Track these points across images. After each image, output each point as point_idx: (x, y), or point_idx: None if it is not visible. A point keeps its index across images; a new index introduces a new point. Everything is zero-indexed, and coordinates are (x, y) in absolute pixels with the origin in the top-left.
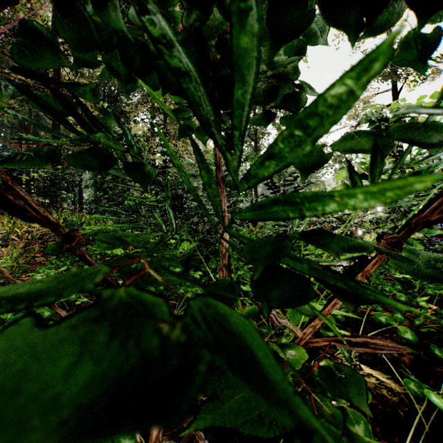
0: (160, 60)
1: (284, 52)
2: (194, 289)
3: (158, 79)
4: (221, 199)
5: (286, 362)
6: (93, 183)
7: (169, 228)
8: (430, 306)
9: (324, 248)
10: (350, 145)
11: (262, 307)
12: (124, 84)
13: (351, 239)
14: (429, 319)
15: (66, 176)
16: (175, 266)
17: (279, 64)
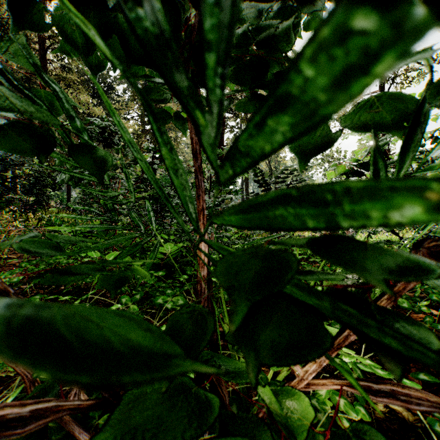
0: (114, 4)
1: (278, 15)
2: (175, 299)
3: (119, 38)
4: (199, 193)
5: (286, 435)
6: (68, 178)
7: (158, 226)
8: (431, 312)
9: (364, 278)
10: (373, 116)
11: (249, 370)
12: (81, 51)
13: (402, 256)
14: (436, 329)
15: (52, 174)
16: (160, 269)
17: (272, 26)
